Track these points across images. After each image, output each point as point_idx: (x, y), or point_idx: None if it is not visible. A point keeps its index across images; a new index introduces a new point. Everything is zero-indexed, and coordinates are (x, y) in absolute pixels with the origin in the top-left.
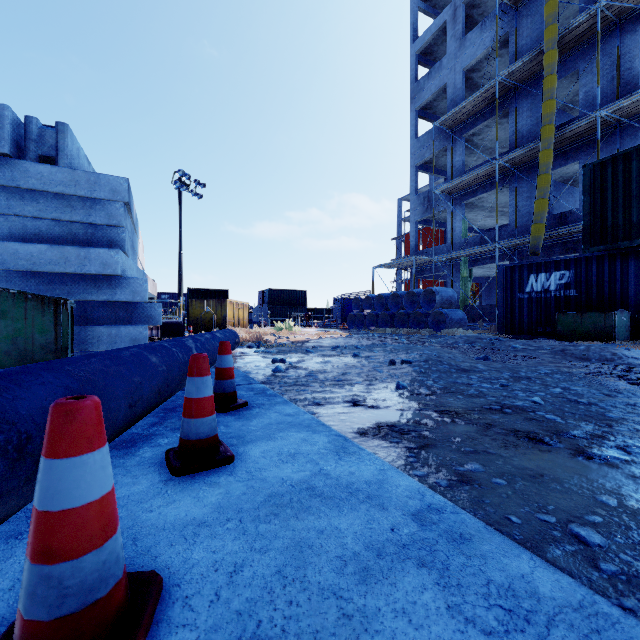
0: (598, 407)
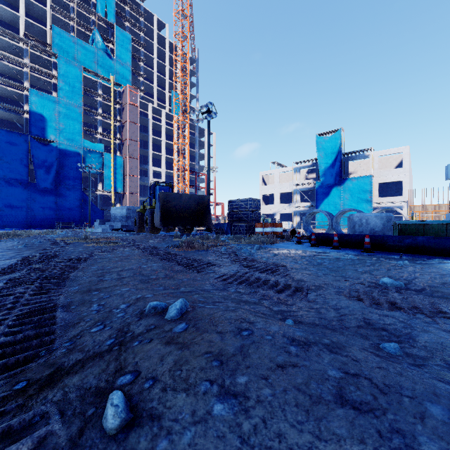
0: (286, 258)
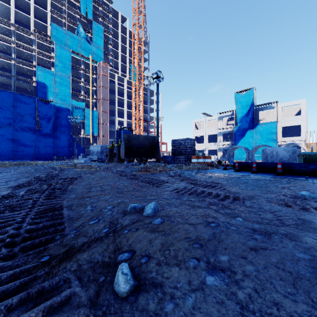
0: (219, 179)
